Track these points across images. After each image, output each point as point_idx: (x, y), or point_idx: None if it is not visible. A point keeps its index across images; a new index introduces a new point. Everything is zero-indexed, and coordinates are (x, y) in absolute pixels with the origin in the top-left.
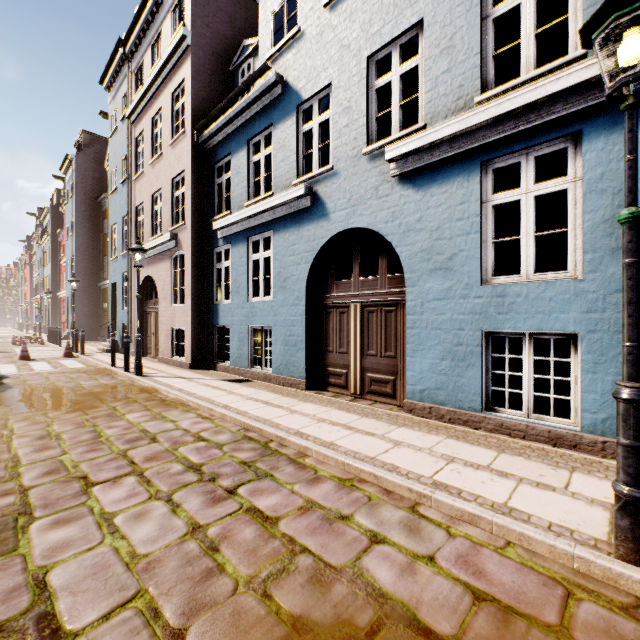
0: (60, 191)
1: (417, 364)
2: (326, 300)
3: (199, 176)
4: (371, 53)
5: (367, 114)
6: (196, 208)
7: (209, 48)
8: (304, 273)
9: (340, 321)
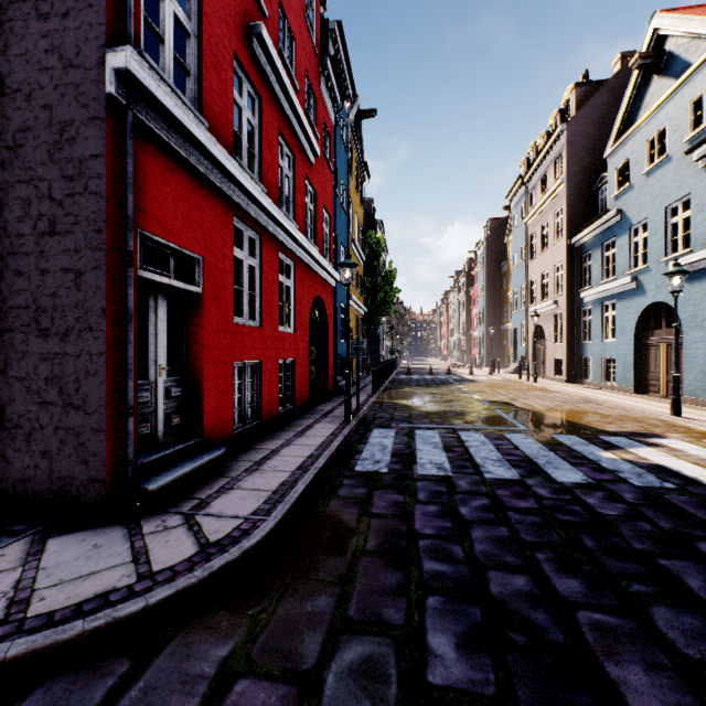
0: (470, 259)
1: (687, 377)
2: (647, 341)
3: (571, 264)
4: (666, 206)
5: (665, 238)
6: (569, 284)
7: (578, 180)
8: (632, 326)
9: (655, 354)
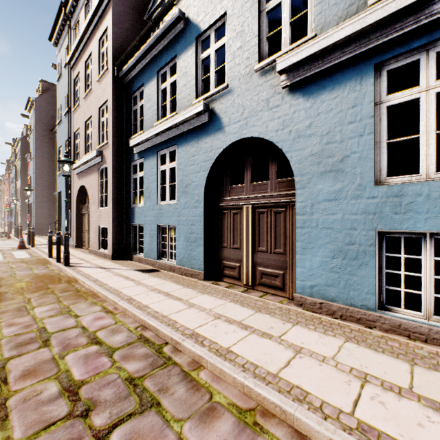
0: (28, 126)
1: (307, 261)
2: (221, 203)
3: (119, 104)
4: None
5: (258, 35)
6: (117, 130)
7: (128, 2)
8: (202, 179)
9: (234, 221)
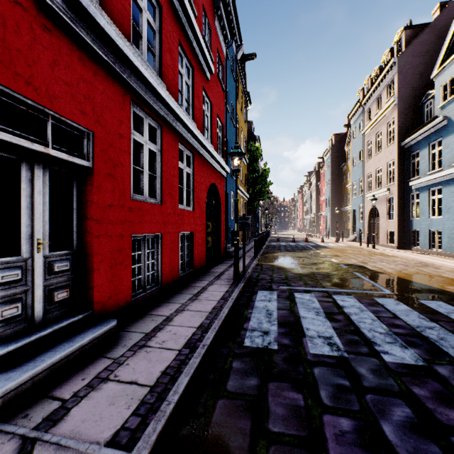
0: (319, 163)
1: None
2: None
3: (401, 161)
4: None
5: None
6: (400, 176)
7: (407, 98)
8: None
9: None
